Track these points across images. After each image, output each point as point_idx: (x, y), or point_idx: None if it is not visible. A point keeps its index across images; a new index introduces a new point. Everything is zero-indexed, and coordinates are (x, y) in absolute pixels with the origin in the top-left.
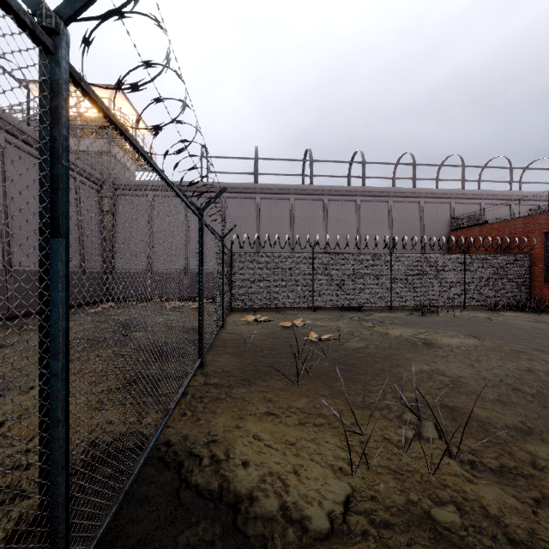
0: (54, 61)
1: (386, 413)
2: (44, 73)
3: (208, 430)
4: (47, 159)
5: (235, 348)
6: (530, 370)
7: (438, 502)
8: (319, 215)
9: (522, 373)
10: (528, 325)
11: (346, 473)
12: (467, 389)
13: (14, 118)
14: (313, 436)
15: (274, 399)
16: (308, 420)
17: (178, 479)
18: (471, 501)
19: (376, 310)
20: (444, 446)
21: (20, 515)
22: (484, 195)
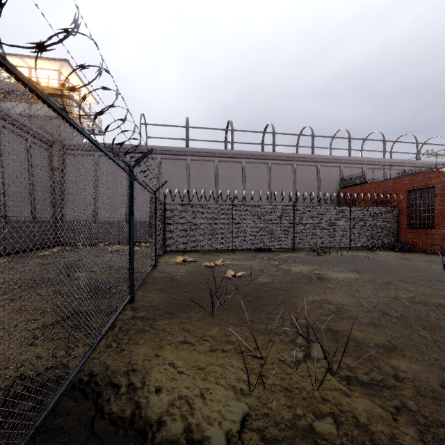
0: None
1: (283, 338)
2: None
3: (130, 360)
4: None
5: (163, 285)
6: (396, 297)
7: (320, 415)
8: (238, 175)
9: (390, 300)
10: (396, 262)
11: (246, 394)
12: (348, 315)
13: None
14: (221, 361)
15: (192, 329)
16: (218, 347)
17: (95, 408)
18: (346, 412)
19: (282, 251)
20: (328, 364)
21: None
22: (365, 161)
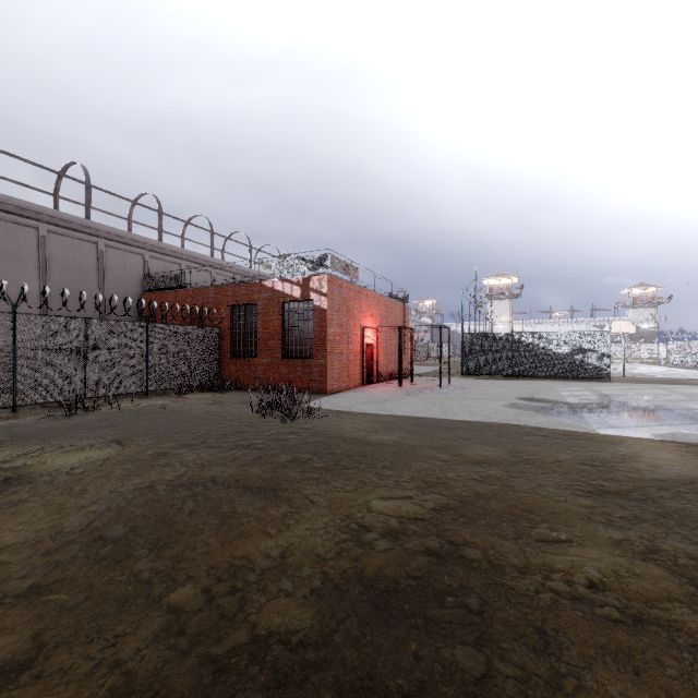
0: None
1: None
2: None
3: None
4: None
5: None
6: (153, 485)
7: None
8: None
9: (137, 496)
10: (203, 409)
11: None
12: None
13: None
14: None
15: None
16: None
17: None
18: None
19: None
20: None
21: None
22: (185, 255)
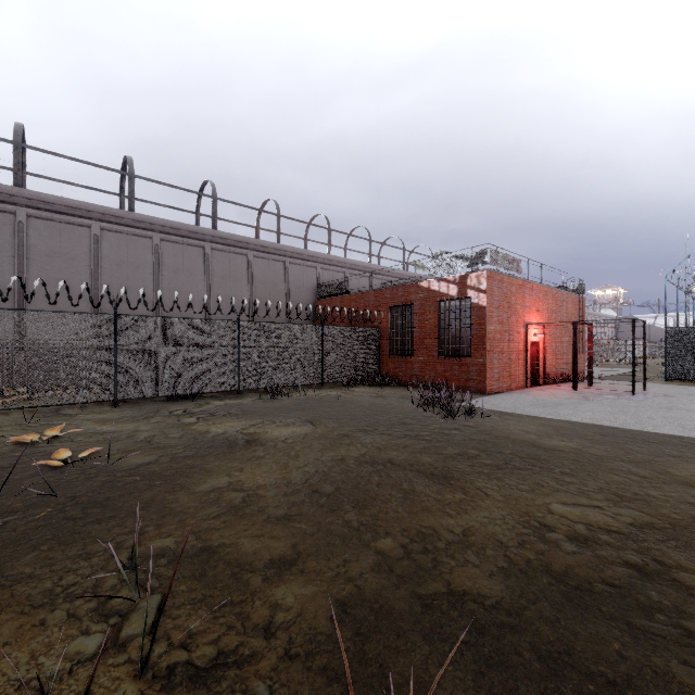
0: None
1: (81, 605)
2: None
3: None
4: None
5: None
6: (344, 458)
7: None
8: (146, 260)
9: (334, 465)
10: (369, 401)
11: None
12: (258, 507)
13: None
14: None
15: None
16: None
17: None
18: None
19: (218, 397)
20: (145, 649)
21: None
22: (348, 264)
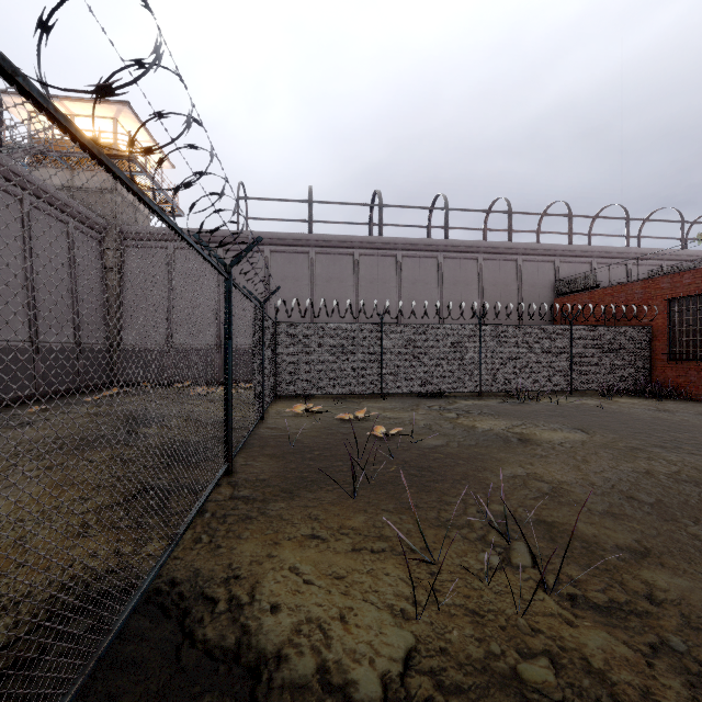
0: None
1: (466, 533)
2: None
3: (230, 561)
4: None
5: (276, 448)
6: (649, 472)
7: (528, 653)
8: (391, 276)
9: (639, 476)
10: (648, 415)
11: (410, 618)
12: (571, 499)
13: None
14: (369, 566)
15: (322, 516)
16: (364, 545)
17: (181, 632)
18: (570, 651)
19: (461, 397)
20: (539, 576)
21: None
22: (595, 252)
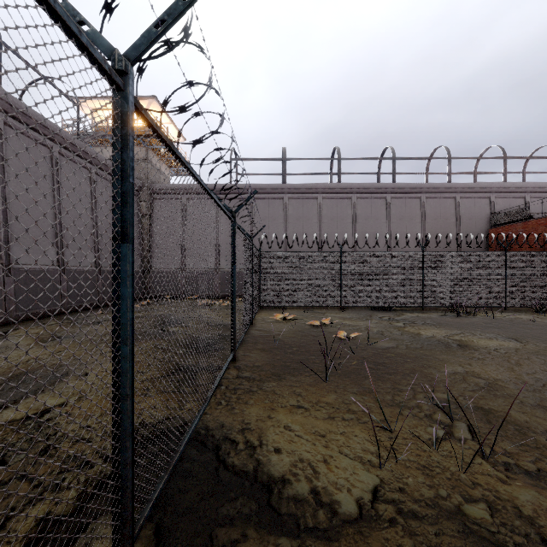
0: (123, 96)
1: (416, 412)
2: (116, 107)
3: (242, 418)
4: (118, 178)
5: (265, 345)
6: None
7: (469, 499)
8: (347, 214)
9: None
10: None
11: (375, 466)
12: (505, 393)
13: (66, 133)
14: (342, 429)
15: (304, 393)
16: (337, 415)
17: (217, 459)
18: (503, 500)
19: (407, 311)
20: (477, 447)
21: (87, 479)
22: (529, 187)
